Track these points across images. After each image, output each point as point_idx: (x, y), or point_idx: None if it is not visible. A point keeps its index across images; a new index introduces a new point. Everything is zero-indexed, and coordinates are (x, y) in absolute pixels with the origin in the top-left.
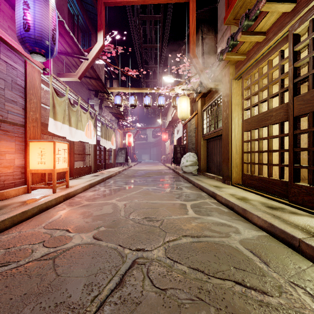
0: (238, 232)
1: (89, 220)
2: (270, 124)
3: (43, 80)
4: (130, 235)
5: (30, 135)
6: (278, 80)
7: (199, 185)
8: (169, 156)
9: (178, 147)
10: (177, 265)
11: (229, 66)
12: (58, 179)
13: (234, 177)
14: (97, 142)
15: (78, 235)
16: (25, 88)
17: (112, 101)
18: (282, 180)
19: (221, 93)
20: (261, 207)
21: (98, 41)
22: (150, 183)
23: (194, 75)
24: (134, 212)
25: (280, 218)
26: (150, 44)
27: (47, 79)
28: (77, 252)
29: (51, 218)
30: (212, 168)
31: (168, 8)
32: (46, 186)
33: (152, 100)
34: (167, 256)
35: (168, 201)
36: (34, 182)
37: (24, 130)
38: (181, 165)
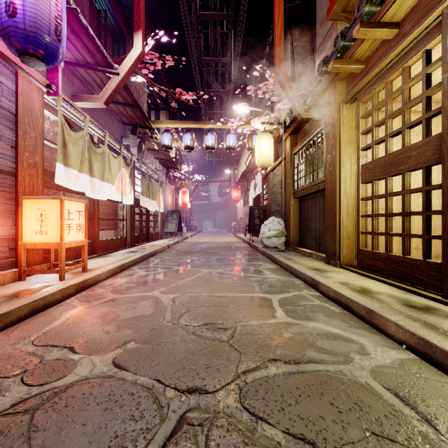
0: (365, 352)
1: (112, 327)
2: (406, 170)
3: (49, 104)
4: (178, 358)
5: (25, 189)
6: (421, 98)
7: (289, 266)
8: (241, 222)
9: (256, 209)
10: (264, 426)
11: (337, 83)
12: (72, 257)
13: (344, 255)
14: (136, 201)
15: (87, 359)
16: (16, 114)
17: (157, 141)
18: (429, 261)
19: (322, 126)
20: (398, 307)
21: (135, 47)
22: (214, 264)
23: (281, 99)
24: (187, 313)
25: (438, 327)
26: (215, 58)
27: (55, 102)
28: (80, 396)
29: (49, 324)
30: (307, 240)
31: (241, 1)
32: (49, 270)
33: (218, 141)
34: (243, 405)
35: (242, 293)
36: (31, 263)
37: (14, 181)
38: (261, 235)
